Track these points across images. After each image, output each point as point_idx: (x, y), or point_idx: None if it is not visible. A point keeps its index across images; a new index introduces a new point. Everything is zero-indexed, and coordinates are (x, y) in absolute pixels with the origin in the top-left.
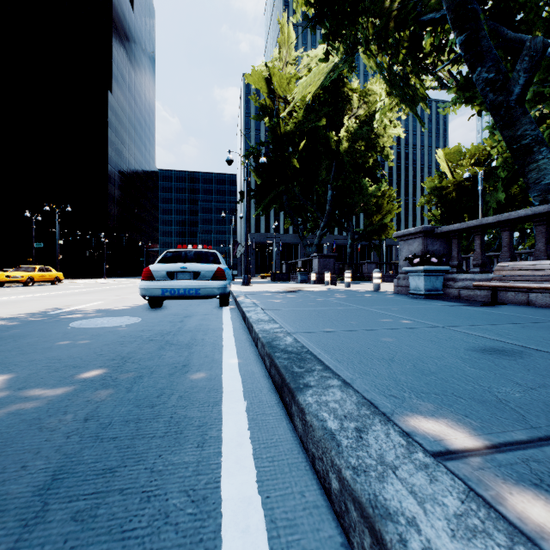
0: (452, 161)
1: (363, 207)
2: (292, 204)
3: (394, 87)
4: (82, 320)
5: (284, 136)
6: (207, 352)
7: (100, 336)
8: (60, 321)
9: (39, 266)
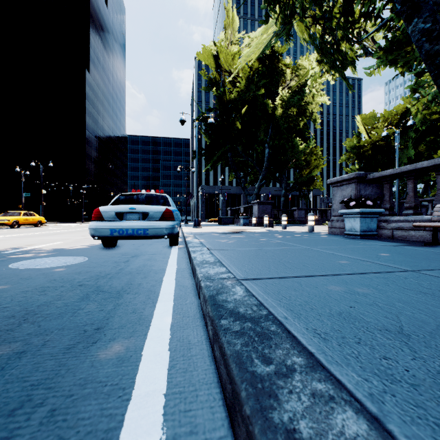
0: (368, 124)
1: (294, 163)
2: (236, 161)
3: (325, 55)
4: (28, 259)
5: (228, 102)
6: (137, 304)
7: (27, 279)
8: (4, 261)
9: (24, 212)
